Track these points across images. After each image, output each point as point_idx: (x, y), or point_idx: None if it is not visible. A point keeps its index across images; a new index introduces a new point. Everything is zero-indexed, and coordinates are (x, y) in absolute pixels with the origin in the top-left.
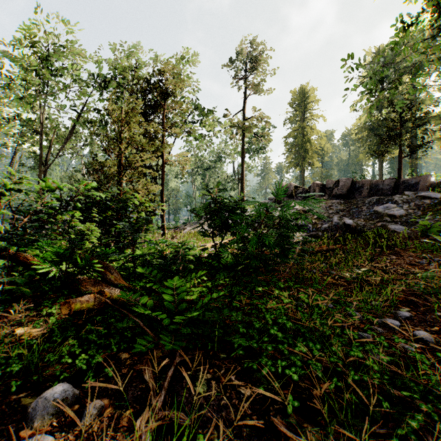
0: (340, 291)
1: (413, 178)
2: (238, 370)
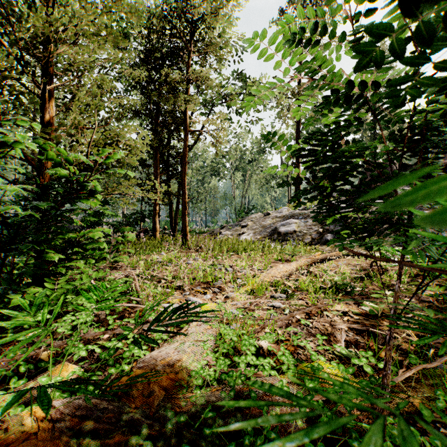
0: None
1: None
2: None
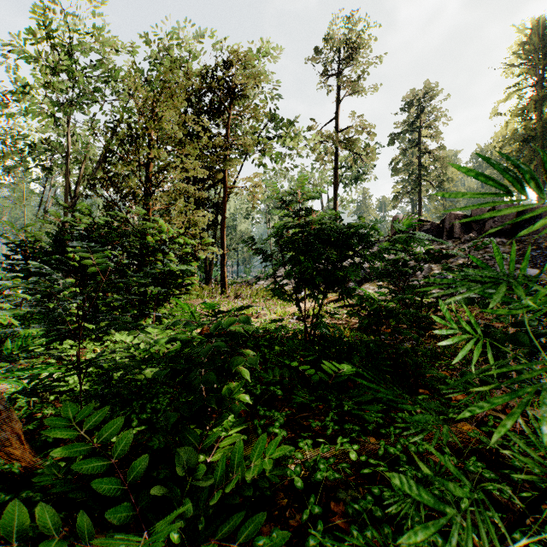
0: None
1: None
2: None
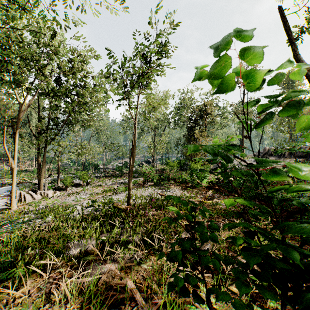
0: None
1: None
2: None
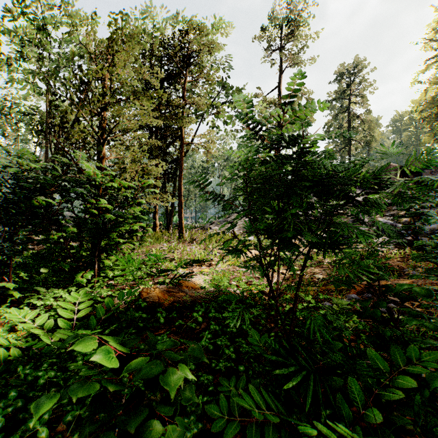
0: None
1: None
2: None
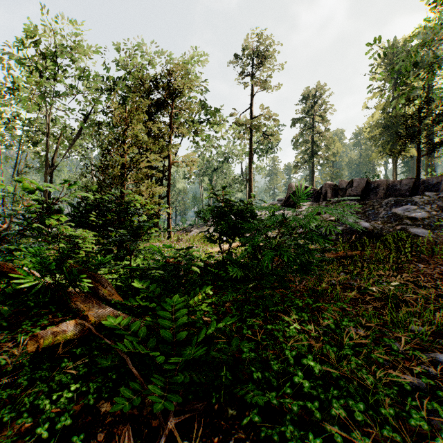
0: (370, 311)
1: (434, 178)
2: (253, 439)
